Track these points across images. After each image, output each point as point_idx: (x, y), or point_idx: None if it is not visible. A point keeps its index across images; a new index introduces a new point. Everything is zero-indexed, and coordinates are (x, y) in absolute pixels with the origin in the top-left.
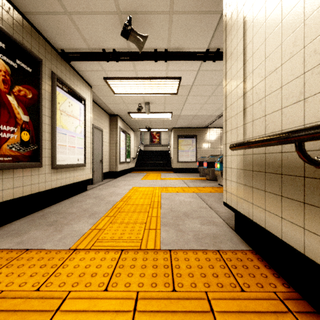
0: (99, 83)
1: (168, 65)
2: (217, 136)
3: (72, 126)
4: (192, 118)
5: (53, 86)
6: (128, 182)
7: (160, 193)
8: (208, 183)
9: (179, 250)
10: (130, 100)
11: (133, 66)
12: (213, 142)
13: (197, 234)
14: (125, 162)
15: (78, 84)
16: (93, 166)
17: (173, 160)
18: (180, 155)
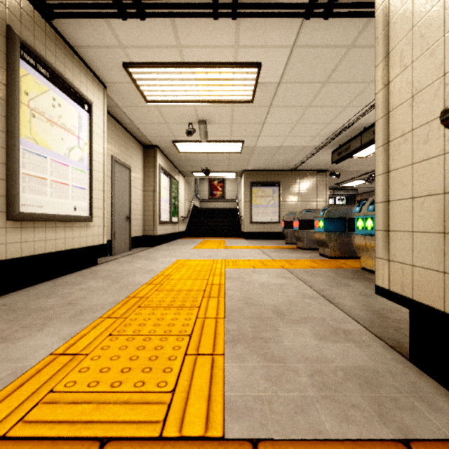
0: (117, 78)
1: (238, 33)
2: (311, 183)
3: (62, 145)
4: (274, 153)
5: (10, 55)
6: (172, 252)
7: (223, 270)
8: (302, 253)
9: (282, 441)
10: (174, 115)
11: (174, 34)
12: (305, 192)
13: (319, 370)
14: (170, 222)
15: (76, 72)
16: (112, 225)
17: (244, 220)
18: (255, 213)
